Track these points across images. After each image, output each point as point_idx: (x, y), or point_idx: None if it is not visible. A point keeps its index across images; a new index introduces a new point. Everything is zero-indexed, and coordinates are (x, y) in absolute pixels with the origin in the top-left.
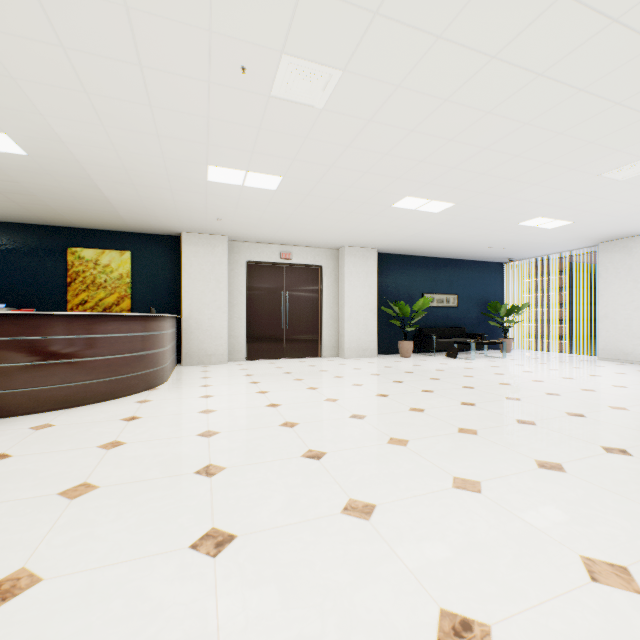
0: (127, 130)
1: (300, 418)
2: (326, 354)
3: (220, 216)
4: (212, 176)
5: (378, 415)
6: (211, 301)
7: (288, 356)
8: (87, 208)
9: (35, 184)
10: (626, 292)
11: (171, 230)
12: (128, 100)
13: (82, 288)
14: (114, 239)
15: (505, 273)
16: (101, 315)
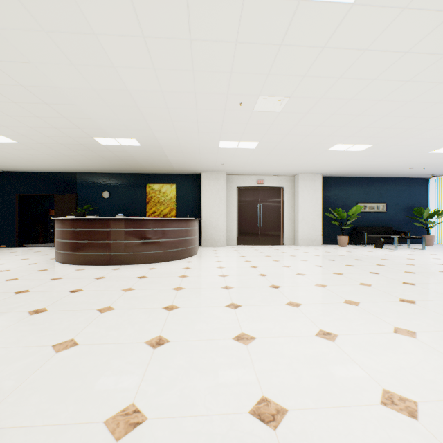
0: (185, 132)
1: (268, 273)
2: (286, 243)
3: (223, 163)
4: (221, 145)
5: (313, 274)
6: (217, 210)
7: (261, 244)
8: (158, 164)
9: (139, 156)
10: None
11: (196, 171)
12: (188, 121)
13: (153, 205)
14: (168, 178)
15: (429, 185)
16: (170, 219)
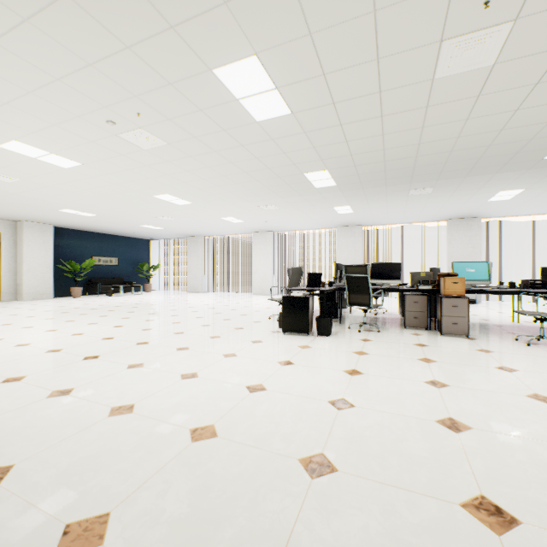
0: None
1: None
2: (5, 299)
3: None
4: None
5: (43, 315)
6: None
7: None
8: None
9: None
10: (196, 261)
11: None
12: None
13: None
14: None
15: (151, 246)
16: None
